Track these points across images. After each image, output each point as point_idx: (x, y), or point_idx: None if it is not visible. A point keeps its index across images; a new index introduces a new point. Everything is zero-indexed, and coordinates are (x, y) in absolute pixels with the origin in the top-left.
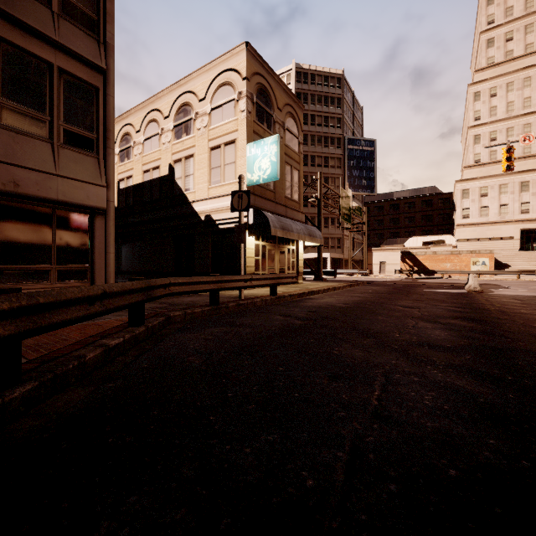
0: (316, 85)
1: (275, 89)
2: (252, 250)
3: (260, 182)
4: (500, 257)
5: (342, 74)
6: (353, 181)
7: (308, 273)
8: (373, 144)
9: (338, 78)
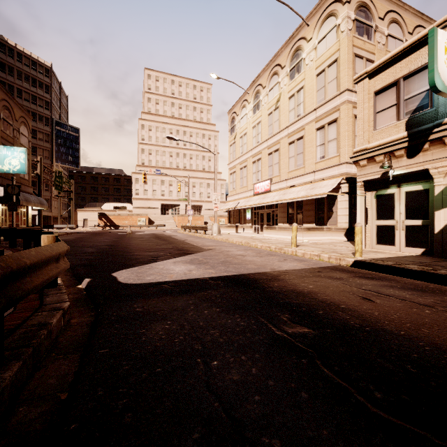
0: (24, 65)
1: (14, 107)
2: (0, 212)
3: (10, 172)
4: (152, 218)
5: (50, 67)
6: (61, 155)
7: None
8: (78, 131)
9: (47, 68)
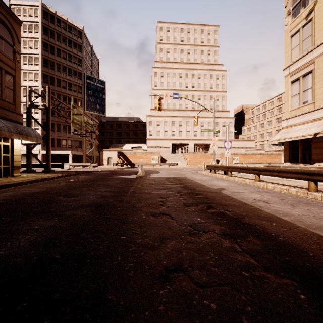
0: (62, 29)
1: None
2: None
3: None
4: (164, 156)
5: (82, 30)
6: (91, 104)
7: (40, 166)
8: (104, 84)
9: (80, 31)
